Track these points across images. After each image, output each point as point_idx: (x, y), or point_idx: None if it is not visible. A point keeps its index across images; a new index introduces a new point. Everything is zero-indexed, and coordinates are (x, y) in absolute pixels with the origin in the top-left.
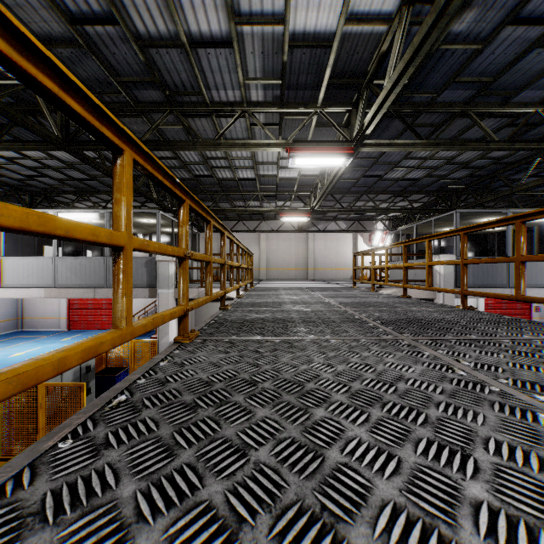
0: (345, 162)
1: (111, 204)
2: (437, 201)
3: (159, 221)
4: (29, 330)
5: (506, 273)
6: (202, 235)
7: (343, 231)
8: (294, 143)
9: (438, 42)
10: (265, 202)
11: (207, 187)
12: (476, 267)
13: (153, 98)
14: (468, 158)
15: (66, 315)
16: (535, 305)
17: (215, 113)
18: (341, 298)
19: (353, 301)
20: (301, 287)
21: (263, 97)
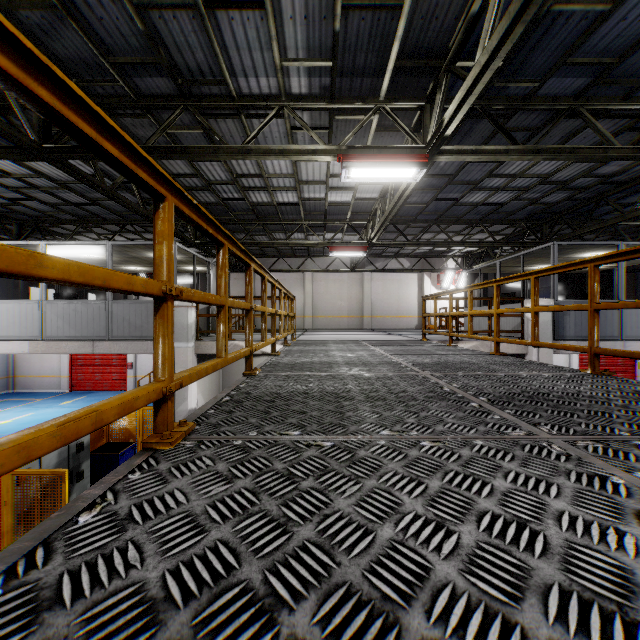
0: (416, 175)
1: (121, 236)
2: (523, 232)
3: (175, 255)
4: (23, 391)
5: (617, 321)
6: (234, 276)
7: (407, 270)
8: (348, 149)
9: (550, 0)
10: (311, 234)
11: (239, 214)
12: (579, 314)
13: (161, 89)
14: (569, 176)
15: (68, 373)
16: (639, 361)
17: (244, 111)
18: (412, 356)
19: (430, 360)
20: (356, 340)
21: (308, 87)
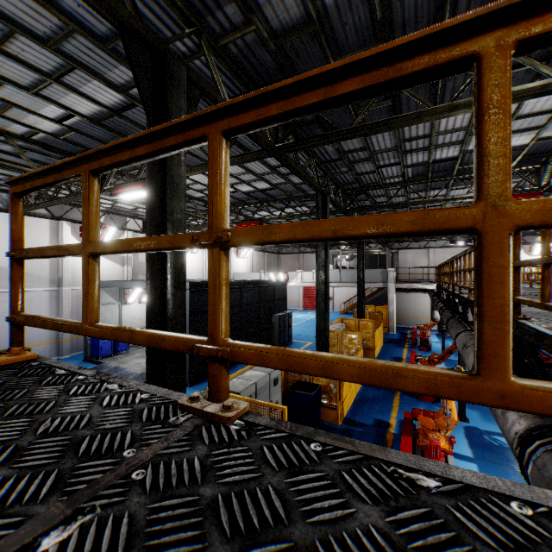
0: None
1: None
2: None
3: (387, 253)
4: None
5: None
6: None
7: None
8: None
9: None
10: None
11: None
12: None
13: None
14: None
15: (302, 301)
16: None
17: None
18: None
19: None
20: None
21: None
